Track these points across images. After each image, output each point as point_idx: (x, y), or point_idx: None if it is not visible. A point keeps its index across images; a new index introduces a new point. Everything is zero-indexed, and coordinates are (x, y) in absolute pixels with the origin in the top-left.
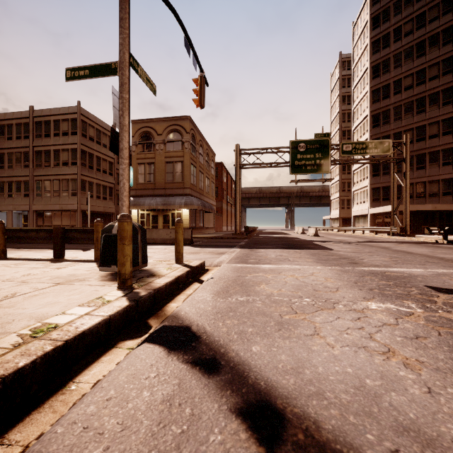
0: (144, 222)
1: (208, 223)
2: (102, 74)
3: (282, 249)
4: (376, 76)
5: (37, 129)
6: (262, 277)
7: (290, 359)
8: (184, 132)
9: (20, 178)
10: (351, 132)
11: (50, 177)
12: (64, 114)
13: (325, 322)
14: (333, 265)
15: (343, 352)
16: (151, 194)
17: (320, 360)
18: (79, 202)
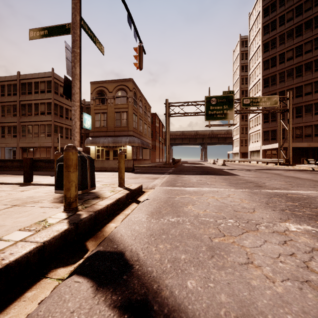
0: (99, 155)
1: (146, 156)
2: (58, 33)
3: (201, 175)
4: (266, 51)
5: (23, 88)
6: (188, 198)
7: (231, 301)
8: (128, 90)
9: (10, 124)
10: (248, 91)
11: (32, 123)
12: (41, 77)
13: (255, 246)
14: (243, 188)
15: (287, 290)
16: (105, 135)
17: (265, 303)
18: (53, 141)
